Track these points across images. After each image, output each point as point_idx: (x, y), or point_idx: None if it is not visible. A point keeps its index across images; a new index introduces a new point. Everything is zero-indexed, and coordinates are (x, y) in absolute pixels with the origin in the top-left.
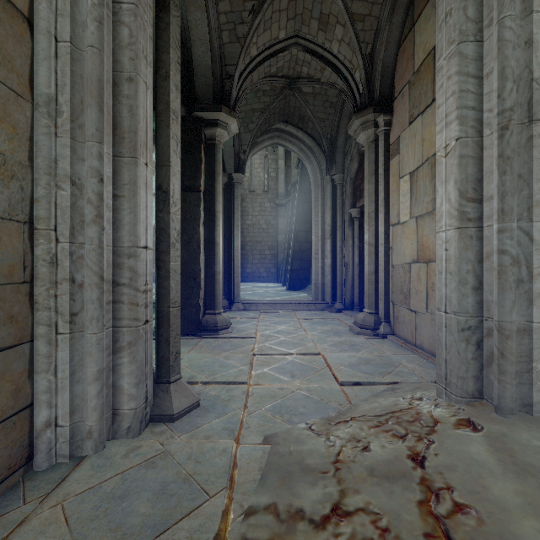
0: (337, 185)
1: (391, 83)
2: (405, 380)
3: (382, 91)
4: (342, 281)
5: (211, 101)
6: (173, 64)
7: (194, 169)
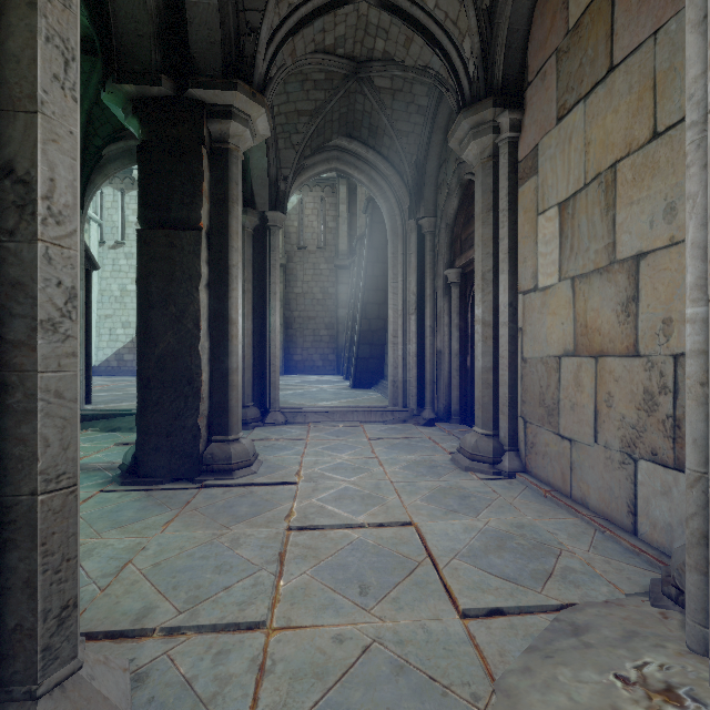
0: (426, 234)
1: (521, 59)
2: (588, 599)
3: (508, 72)
4: (433, 377)
5: (219, 72)
6: None
7: (189, 189)
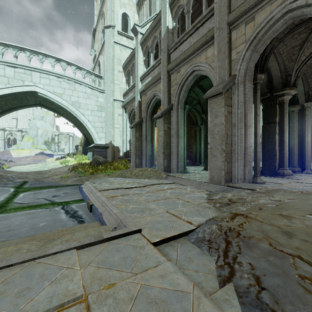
0: None
1: None
2: None
3: None
4: None
5: (280, 88)
6: (258, 104)
7: (273, 115)
